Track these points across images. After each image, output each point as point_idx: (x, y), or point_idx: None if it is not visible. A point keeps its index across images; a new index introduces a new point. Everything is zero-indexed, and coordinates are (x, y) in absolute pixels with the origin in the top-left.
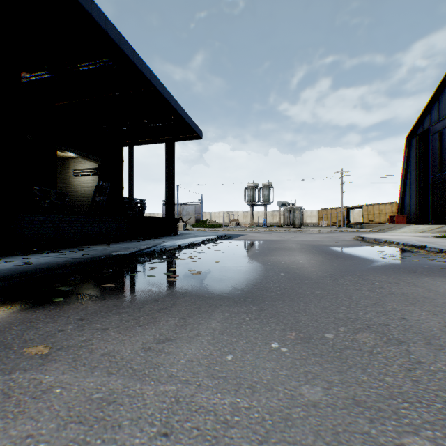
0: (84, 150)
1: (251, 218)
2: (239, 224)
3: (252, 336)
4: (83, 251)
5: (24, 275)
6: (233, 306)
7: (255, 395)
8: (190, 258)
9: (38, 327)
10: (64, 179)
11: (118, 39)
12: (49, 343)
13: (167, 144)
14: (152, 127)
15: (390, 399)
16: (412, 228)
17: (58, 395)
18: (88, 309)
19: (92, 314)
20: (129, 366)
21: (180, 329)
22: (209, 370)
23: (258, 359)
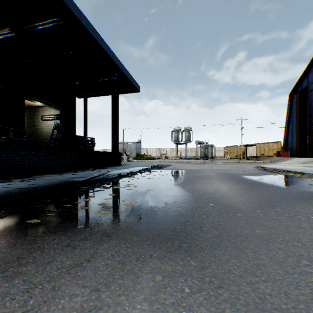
0: (48, 100)
1: (176, 153)
2: (167, 157)
3: None
4: (33, 181)
5: None
6: (166, 259)
7: None
8: (127, 187)
9: None
10: (34, 123)
11: None
12: None
13: (113, 96)
14: (101, 81)
15: None
16: (295, 160)
17: None
18: None
19: None
20: None
21: None
22: None
23: None
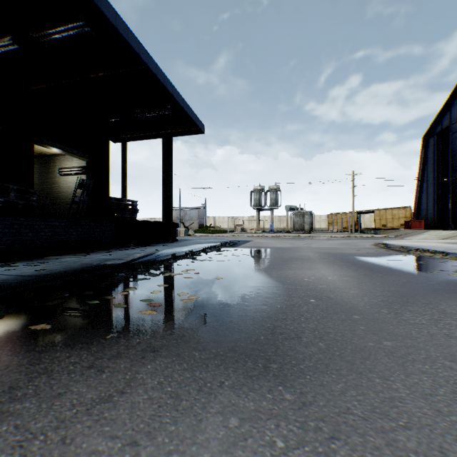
0: (68, 145)
1: (257, 223)
2: (244, 229)
3: None
4: (45, 265)
5: None
6: (246, 390)
7: None
8: (184, 273)
9: None
10: (49, 179)
11: None
12: None
13: (164, 139)
14: (146, 118)
15: None
16: (433, 233)
17: None
18: None
19: None
20: None
21: None
22: None
23: None
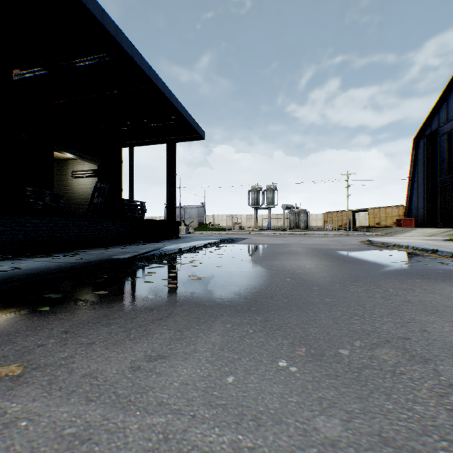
0: (83, 151)
1: (255, 221)
2: (242, 227)
3: (256, 353)
4: (79, 256)
5: (9, 281)
6: (236, 316)
7: (260, 430)
8: (191, 263)
9: (16, 341)
10: (62, 181)
11: (115, 33)
12: (25, 361)
13: (168, 145)
14: (153, 127)
15: (424, 436)
16: (420, 231)
17: (23, 430)
18: (75, 320)
19: (79, 326)
20: (113, 390)
21: (176, 344)
22: (206, 396)
23: (263, 381)
